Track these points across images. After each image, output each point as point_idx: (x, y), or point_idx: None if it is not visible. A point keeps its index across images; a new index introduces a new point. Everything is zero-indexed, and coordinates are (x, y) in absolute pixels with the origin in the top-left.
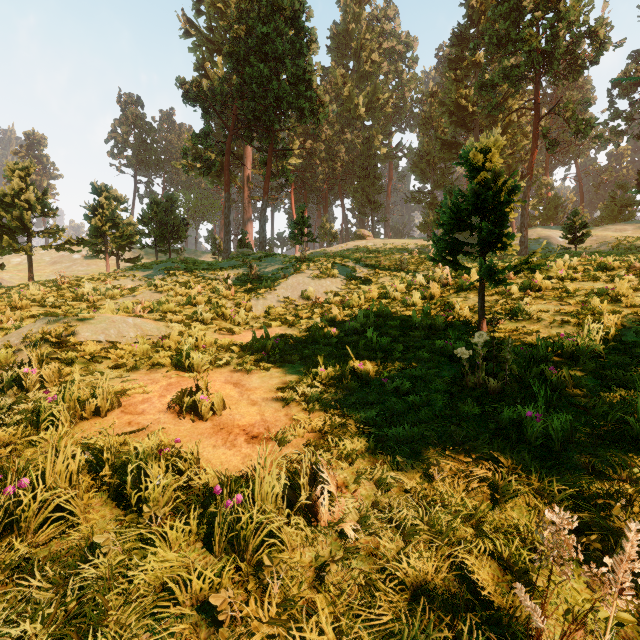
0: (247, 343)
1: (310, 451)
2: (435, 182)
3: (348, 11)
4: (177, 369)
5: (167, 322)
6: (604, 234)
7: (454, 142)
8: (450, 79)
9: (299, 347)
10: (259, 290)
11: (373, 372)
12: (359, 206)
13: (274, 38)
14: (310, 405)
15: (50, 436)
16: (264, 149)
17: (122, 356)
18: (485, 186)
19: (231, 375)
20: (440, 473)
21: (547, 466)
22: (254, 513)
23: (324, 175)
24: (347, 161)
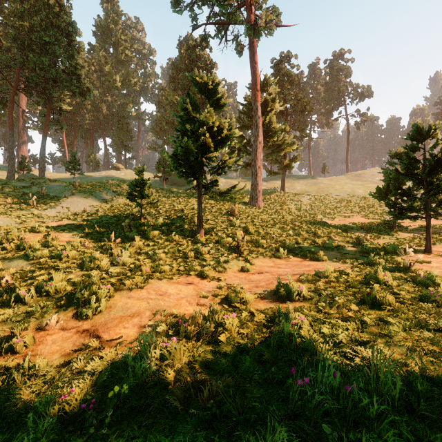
0: (55, 226)
1: (84, 241)
2: (165, 141)
3: (109, 15)
4: (32, 232)
5: (10, 218)
6: (233, 182)
7: (173, 122)
8: (170, 88)
9: (78, 227)
10: (52, 203)
11: (103, 231)
12: (117, 146)
13: (53, 41)
14: (83, 237)
15: (31, 236)
16: (43, 103)
17: (7, 229)
18: (139, 181)
19: (55, 233)
20: (109, 242)
21: (130, 241)
22: (75, 242)
23: (90, 121)
24: (108, 114)
